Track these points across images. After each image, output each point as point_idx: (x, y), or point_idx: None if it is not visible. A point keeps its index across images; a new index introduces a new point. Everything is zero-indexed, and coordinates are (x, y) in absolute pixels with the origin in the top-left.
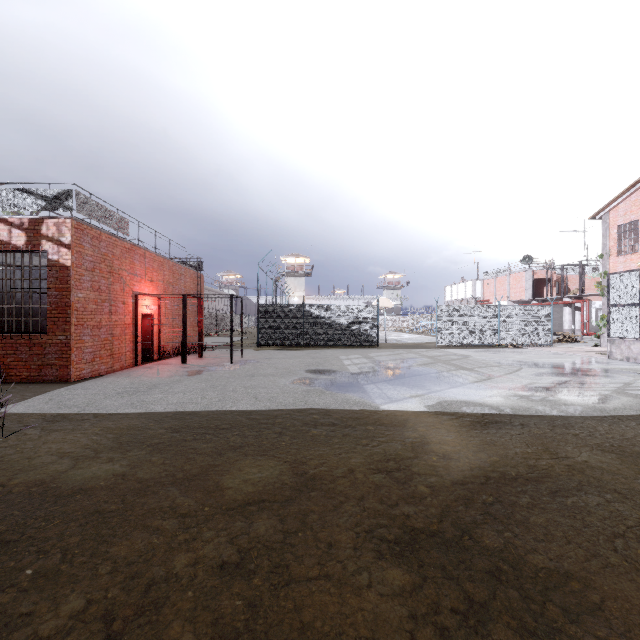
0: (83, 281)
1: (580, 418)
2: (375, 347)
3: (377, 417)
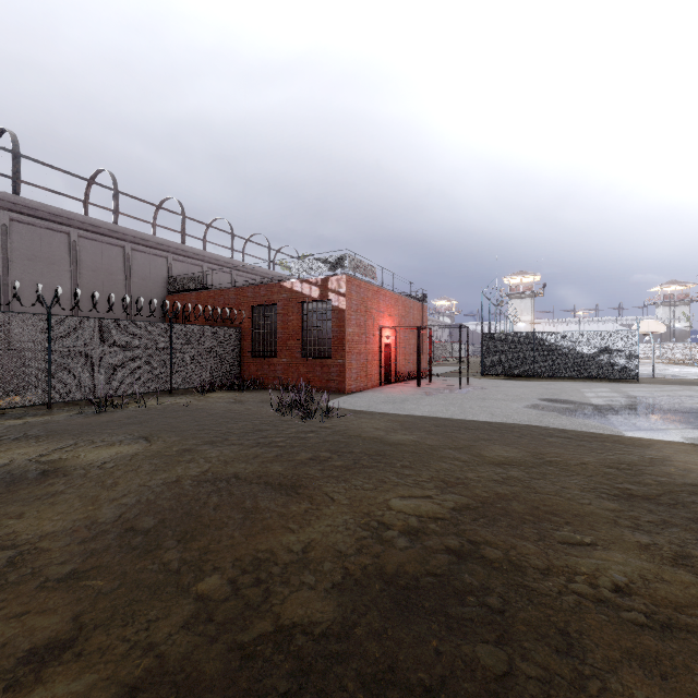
0: (351, 320)
1: None
2: (633, 382)
3: (617, 438)
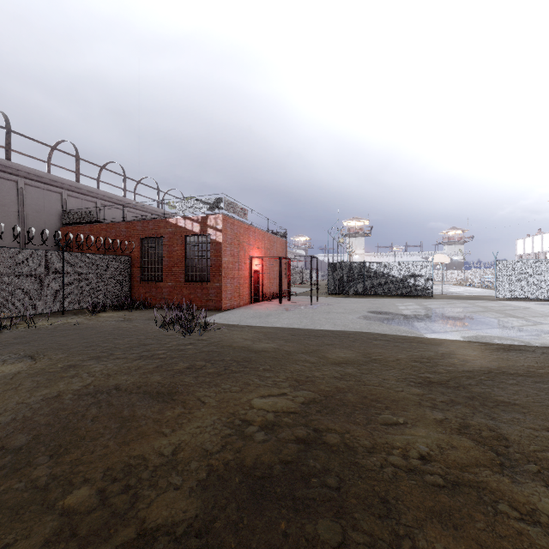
0: (227, 251)
1: None
2: (430, 298)
3: (420, 339)
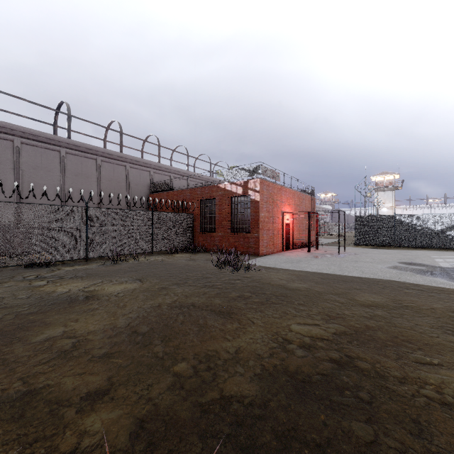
0: (263, 208)
1: None
2: None
3: None
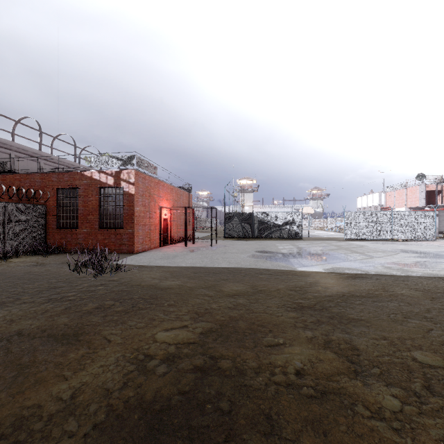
0: (139, 201)
1: (417, 278)
2: (300, 239)
3: (294, 272)
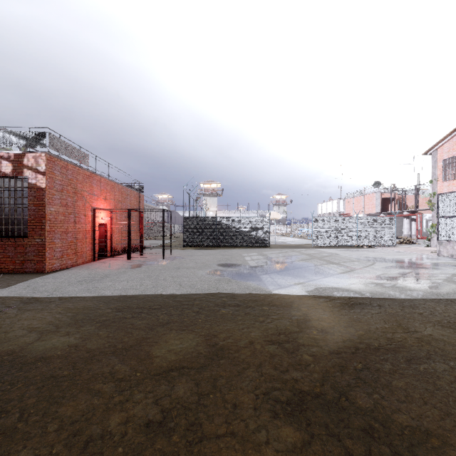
0: (54, 199)
1: (422, 300)
2: (268, 247)
3: (270, 300)
